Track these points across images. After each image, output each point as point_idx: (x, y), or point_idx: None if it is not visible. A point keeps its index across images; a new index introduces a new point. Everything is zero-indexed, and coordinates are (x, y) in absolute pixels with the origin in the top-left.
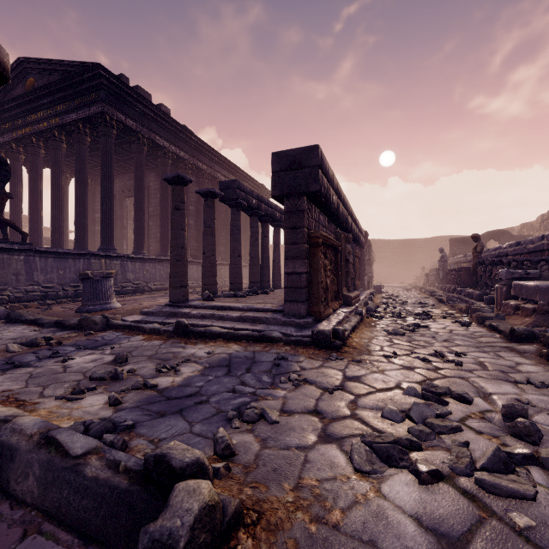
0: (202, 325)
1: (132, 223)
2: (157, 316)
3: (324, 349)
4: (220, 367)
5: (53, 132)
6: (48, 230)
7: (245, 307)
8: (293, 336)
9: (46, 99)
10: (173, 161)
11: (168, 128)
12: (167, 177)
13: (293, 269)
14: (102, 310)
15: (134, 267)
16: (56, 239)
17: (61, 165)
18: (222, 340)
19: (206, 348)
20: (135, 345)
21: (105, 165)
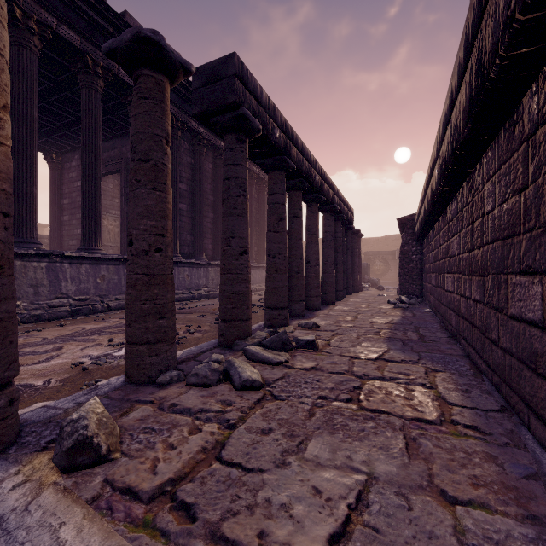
0: None
1: (116, 213)
2: None
3: None
4: None
5: None
6: (42, 226)
7: None
8: None
9: None
10: None
11: None
12: None
13: None
14: None
15: (76, 272)
16: None
17: None
18: None
19: None
20: None
21: (16, 97)
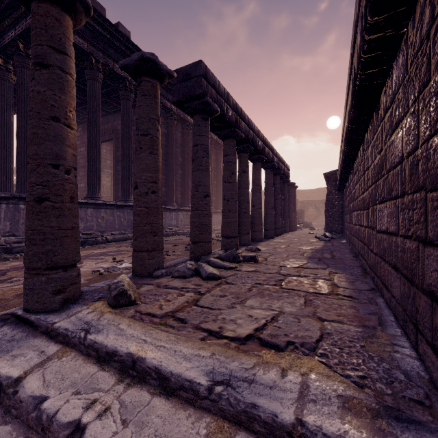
0: None
1: (108, 171)
2: None
3: None
4: None
5: None
6: None
7: (220, 394)
8: None
9: None
10: None
11: (129, 56)
12: None
13: None
14: None
15: (84, 214)
16: (1, 182)
17: (8, 98)
18: None
19: None
20: None
21: None
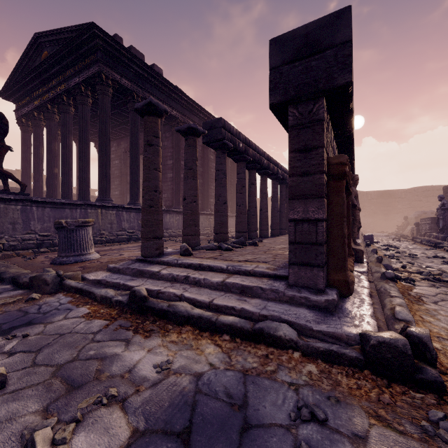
0: (169, 294)
1: None
2: (122, 274)
3: (398, 384)
4: (165, 439)
5: (62, 97)
6: None
7: (230, 268)
8: (314, 332)
9: (56, 68)
10: (167, 121)
11: (161, 88)
12: (137, 107)
13: (304, 214)
14: (76, 261)
15: (129, 216)
16: (65, 192)
17: (69, 126)
18: (191, 328)
19: (160, 350)
20: (65, 328)
21: (102, 122)
